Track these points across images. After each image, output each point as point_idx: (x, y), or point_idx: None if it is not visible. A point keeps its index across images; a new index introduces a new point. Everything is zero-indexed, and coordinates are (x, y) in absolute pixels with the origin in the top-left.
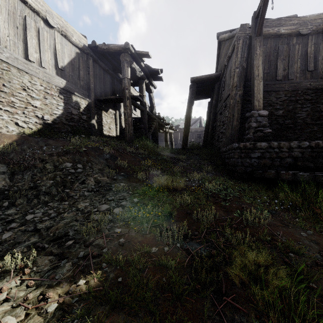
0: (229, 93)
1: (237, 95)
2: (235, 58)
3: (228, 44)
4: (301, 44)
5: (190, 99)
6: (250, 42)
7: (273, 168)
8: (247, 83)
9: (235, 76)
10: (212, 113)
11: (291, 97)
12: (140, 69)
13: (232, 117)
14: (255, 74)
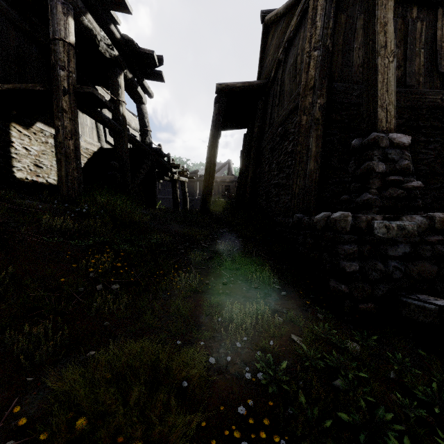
0: (295, 105)
1: (316, 106)
2: (311, 28)
3: (284, 24)
4: (426, 22)
5: (215, 122)
6: (336, 2)
7: (441, 287)
8: (332, 84)
9: (312, 67)
10: (253, 149)
11: (411, 121)
12: (108, 41)
13: (307, 153)
14: (379, 43)
